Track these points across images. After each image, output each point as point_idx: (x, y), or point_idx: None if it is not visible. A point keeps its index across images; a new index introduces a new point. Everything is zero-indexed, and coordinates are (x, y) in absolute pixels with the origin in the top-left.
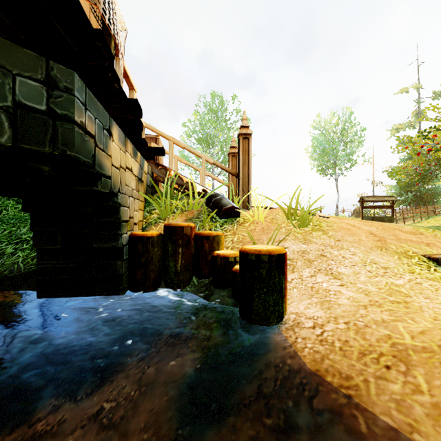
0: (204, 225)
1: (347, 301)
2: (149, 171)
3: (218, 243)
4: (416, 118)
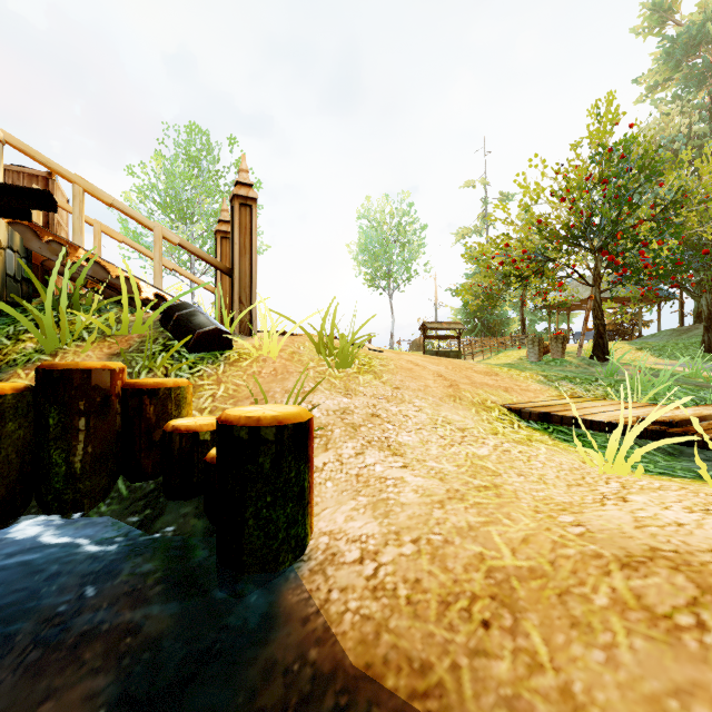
0: (154, 366)
1: (415, 496)
2: (16, 243)
3: (180, 403)
4: (483, 222)
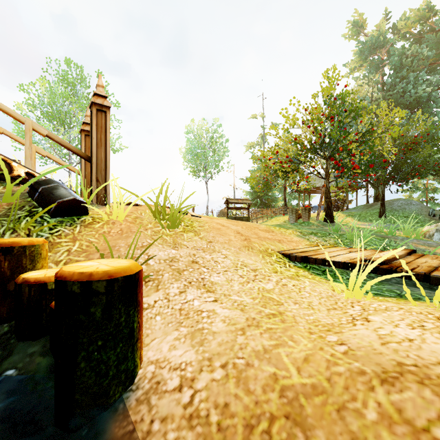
0: (17, 228)
1: (223, 325)
2: None
3: (34, 258)
4: (262, 140)
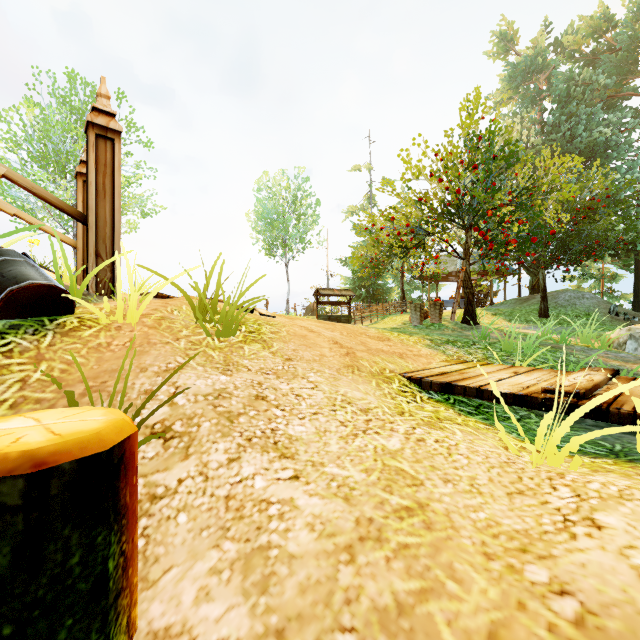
0: None
1: (310, 538)
2: None
3: None
4: (368, 203)
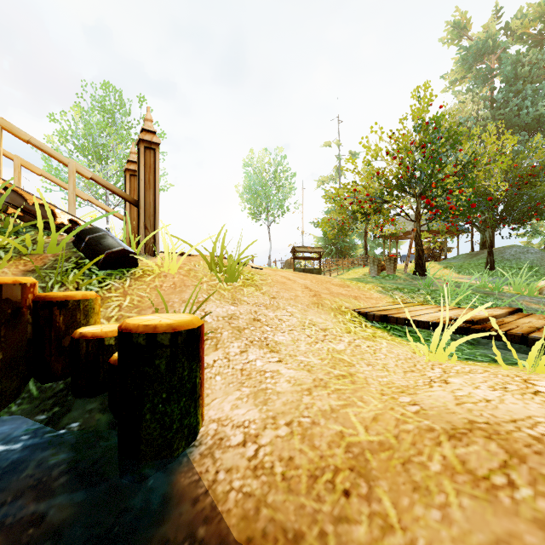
0: (66, 281)
1: (288, 385)
2: None
3: (88, 313)
4: (337, 173)
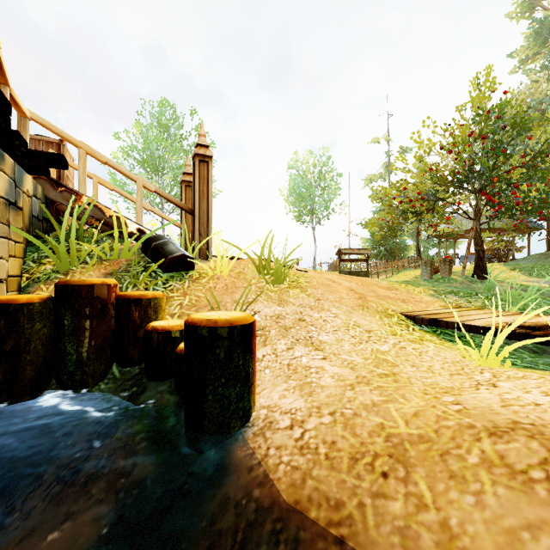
0: (137, 282)
1: (332, 380)
2: (39, 192)
3: (157, 310)
4: (386, 170)
